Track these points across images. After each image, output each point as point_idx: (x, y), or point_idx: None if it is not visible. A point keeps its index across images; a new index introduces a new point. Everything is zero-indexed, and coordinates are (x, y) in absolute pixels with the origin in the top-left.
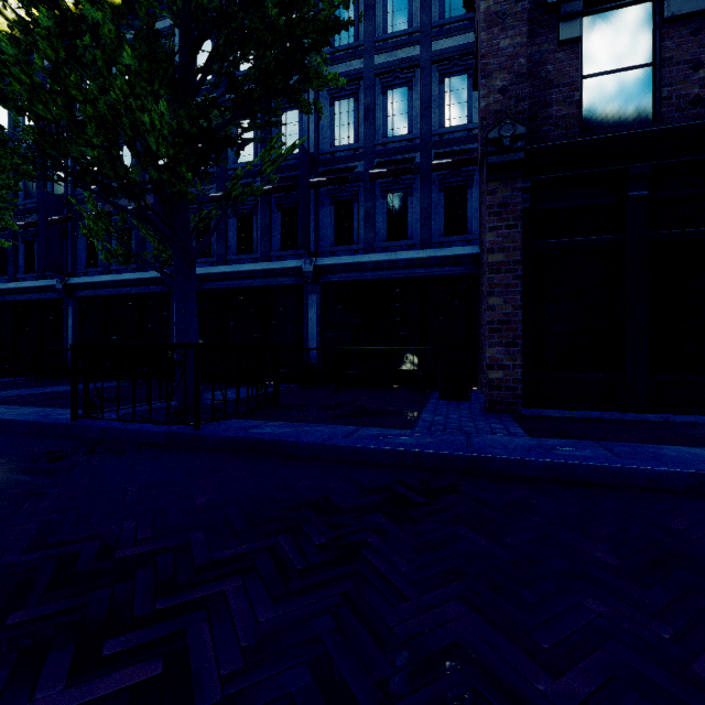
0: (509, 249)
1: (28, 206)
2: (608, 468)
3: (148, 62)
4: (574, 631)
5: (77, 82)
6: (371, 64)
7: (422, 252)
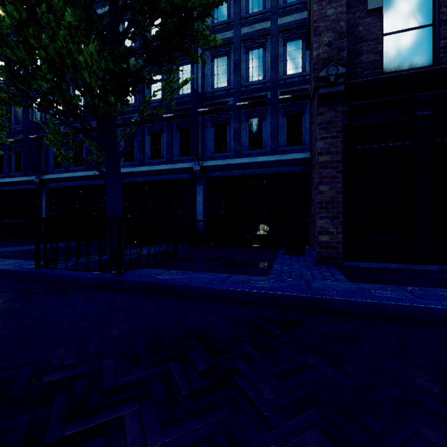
0: (333, 152)
1: (17, 129)
2: (413, 307)
3: (85, 23)
4: None
5: (34, 33)
6: (238, 33)
7: (272, 157)
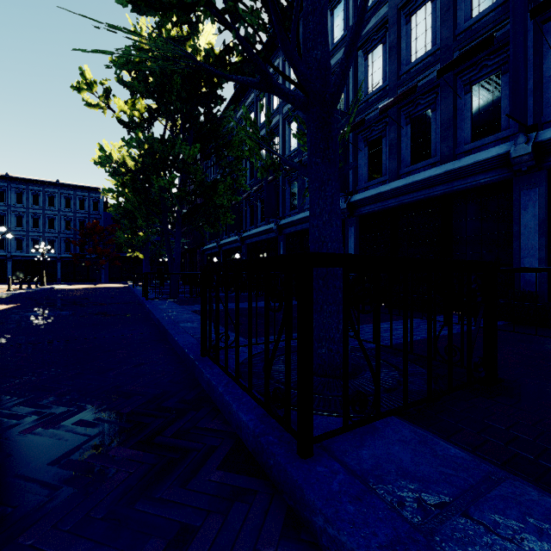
0: None
1: None
2: None
3: None
4: None
5: None
6: None
7: None
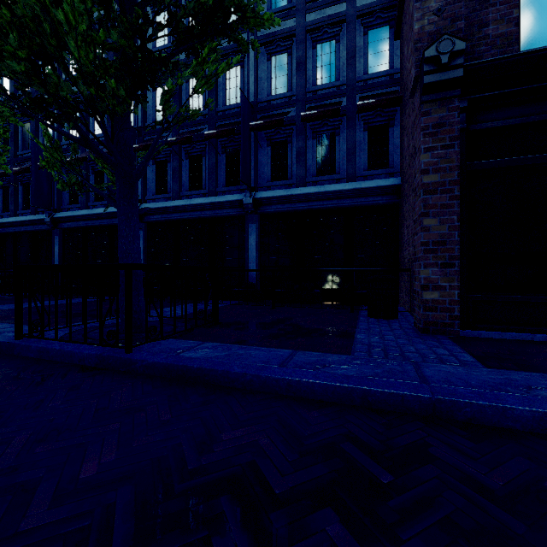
0: (445, 169)
1: (25, 156)
2: None
3: None
4: None
5: None
6: (303, 22)
7: (348, 185)
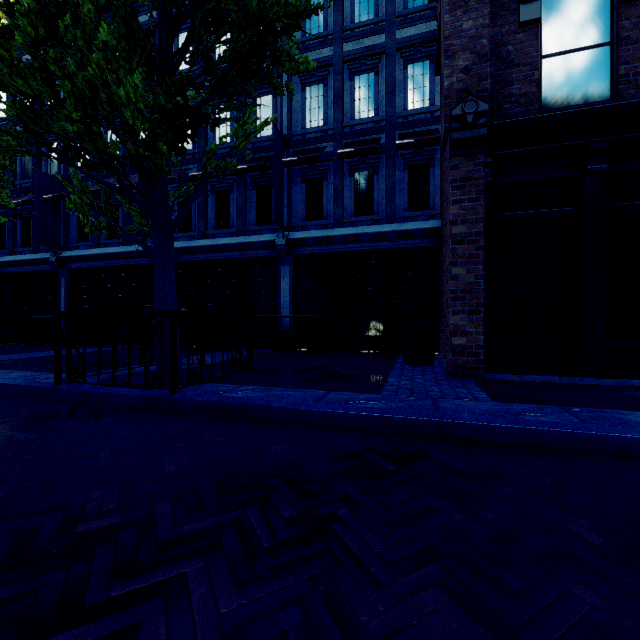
0: (472, 221)
1: (24, 186)
2: (577, 435)
3: (126, 41)
4: (568, 628)
5: (55, 57)
6: (340, 51)
7: (387, 226)
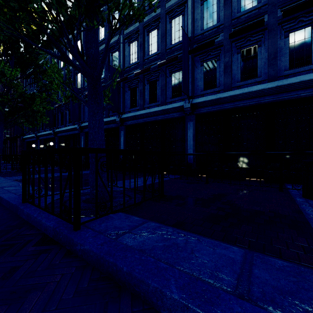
0: None
1: None
2: None
3: None
4: None
5: None
6: None
7: (270, 84)
